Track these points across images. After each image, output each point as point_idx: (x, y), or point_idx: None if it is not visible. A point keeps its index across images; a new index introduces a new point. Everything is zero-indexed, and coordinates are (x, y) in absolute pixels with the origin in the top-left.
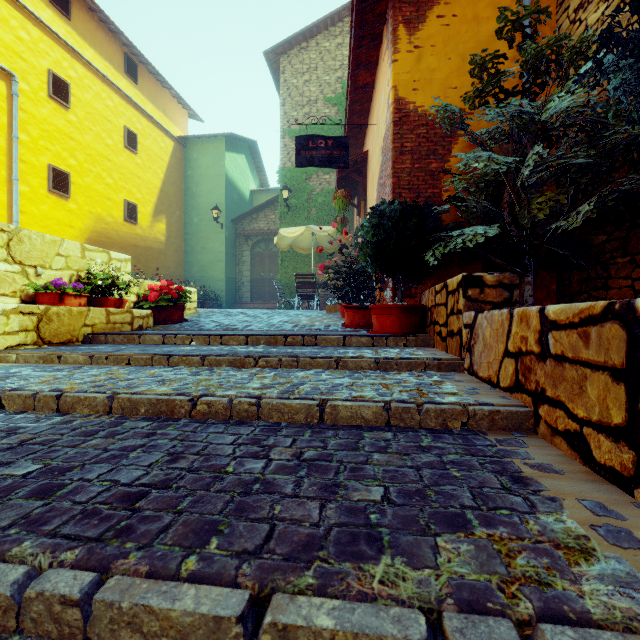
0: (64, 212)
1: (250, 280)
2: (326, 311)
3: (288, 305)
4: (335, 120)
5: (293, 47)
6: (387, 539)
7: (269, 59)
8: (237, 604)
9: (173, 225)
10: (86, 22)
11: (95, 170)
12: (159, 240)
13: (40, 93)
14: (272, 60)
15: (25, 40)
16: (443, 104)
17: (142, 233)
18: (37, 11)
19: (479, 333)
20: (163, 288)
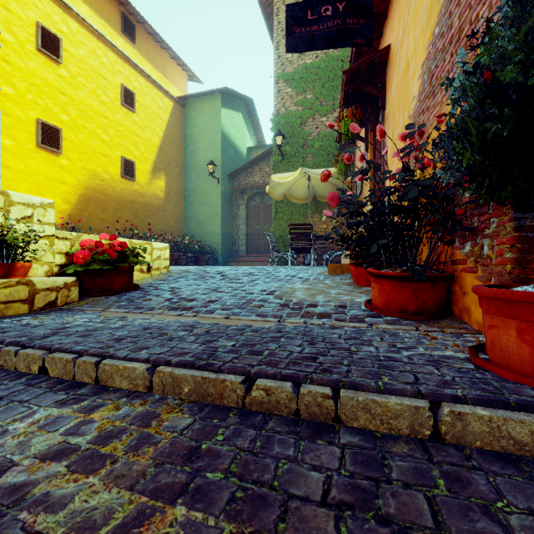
0: (55, 168)
1: (245, 233)
2: (329, 271)
3: (282, 259)
4: (333, 56)
5: None
6: None
7: (262, 3)
8: None
9: (172, 182)
10: None
11: (89, 126)
12: (158, 196)
13: (27, 46)
14: (265, 4)
15: None
16: None
17: (140, 189)
18: None
19: None
20: (98, 244)
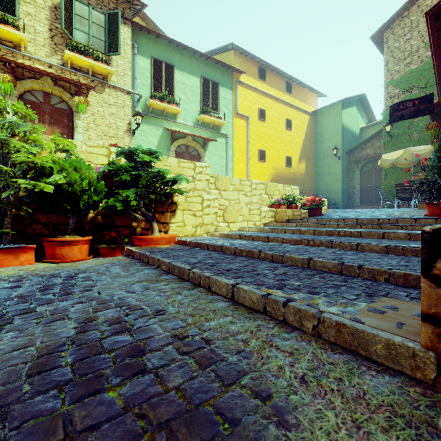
0: (263, 168)
1: (359, 190)
2: (418, 208)
3: (390, 206)
4: None
5: (395, 21)
6: (386, 243)
7: (374, 39)
8: (355, 243)
9: (309, 163)
10: (270, 77)
11: (274, 145)
12: (301, 173)
13: (255, 120)
14: (377, 38)
15: (251, 100)
16: None
17: (293, 171)
18: (254, 85)
19: None
20: (312, 200)
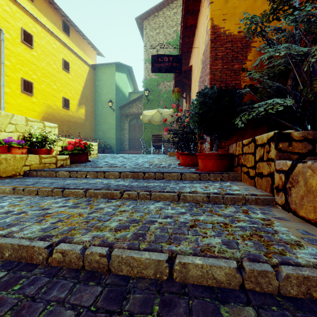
0: (30, 103)
1: (128, 138)
2: (168, 155)
3: (148, 151)
4: (173, 53)
5: (150, 15)
6: None
7: (138, 22)
8: None
9: (88, 110)
10: (42, 3)
11: (47, 81)
12: (81, 118)
13: (16, 40)
14: (139, 22)
15: (8, 11)
16: (249, 17)
17: (72, 114)
18: None
19: (299, 179)
20: (76, 143)
